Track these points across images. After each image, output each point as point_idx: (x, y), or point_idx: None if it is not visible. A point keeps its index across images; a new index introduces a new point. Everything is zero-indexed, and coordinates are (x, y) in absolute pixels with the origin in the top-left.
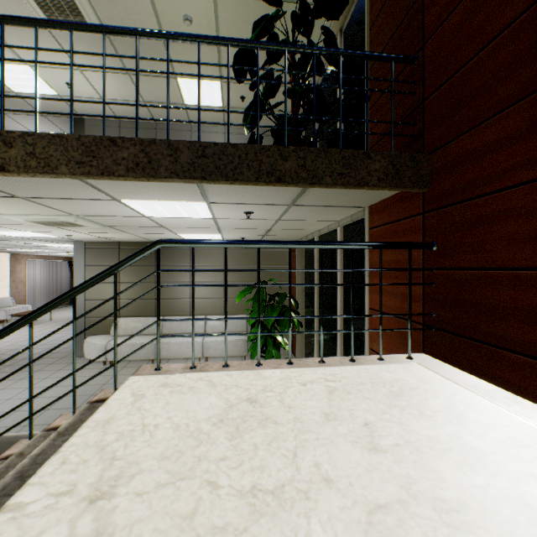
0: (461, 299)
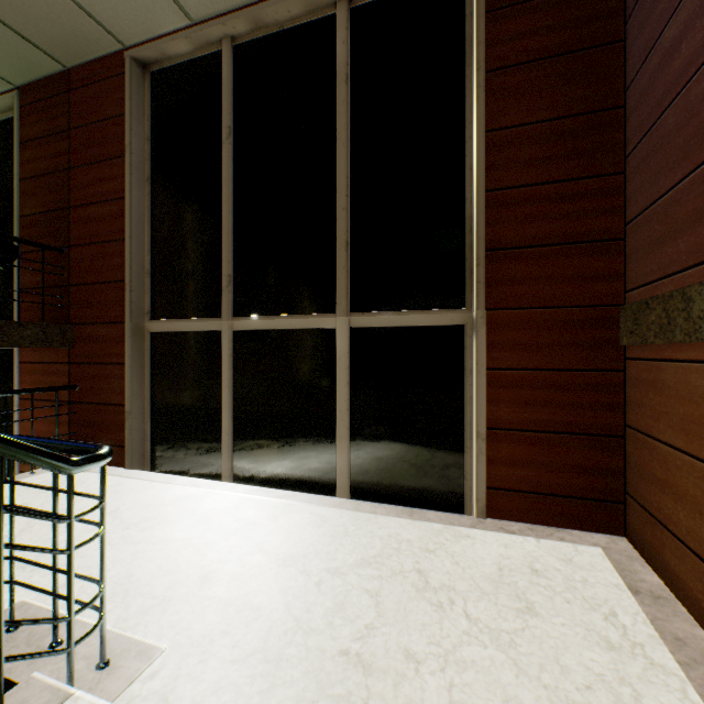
0: (93, 421)
